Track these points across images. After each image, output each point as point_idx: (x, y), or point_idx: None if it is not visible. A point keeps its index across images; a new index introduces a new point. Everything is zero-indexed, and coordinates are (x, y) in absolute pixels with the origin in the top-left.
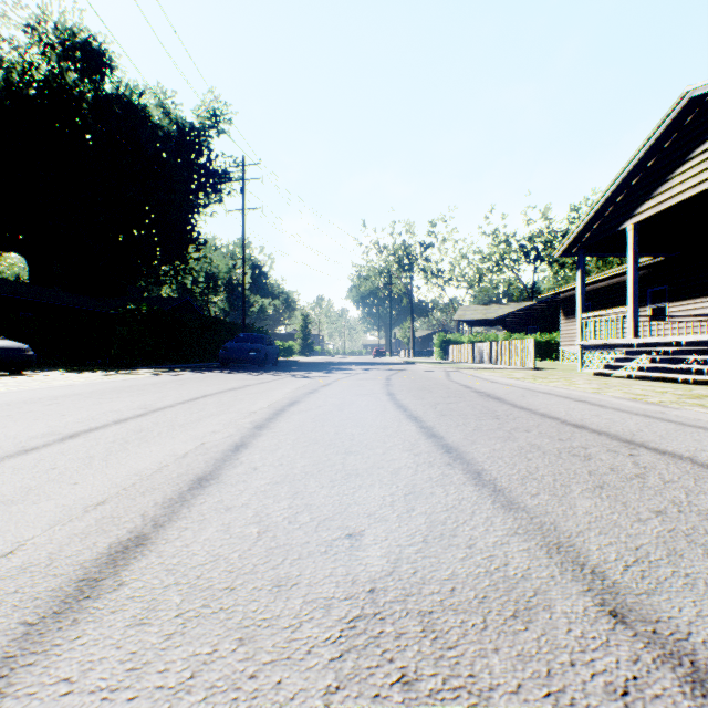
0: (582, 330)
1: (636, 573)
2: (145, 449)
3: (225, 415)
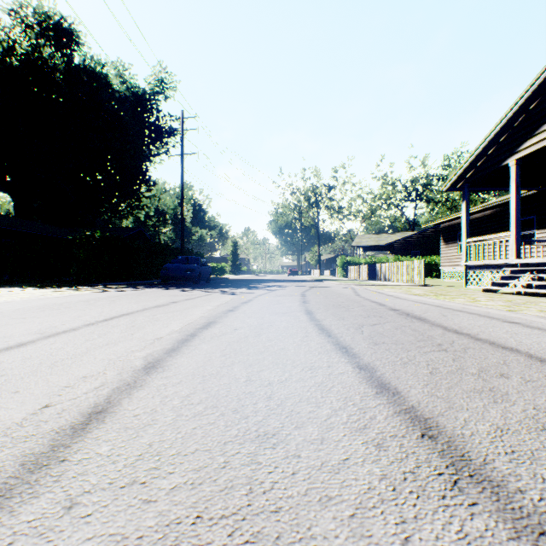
0: (466, 252)
1: None
2: None
3: (122, 343)
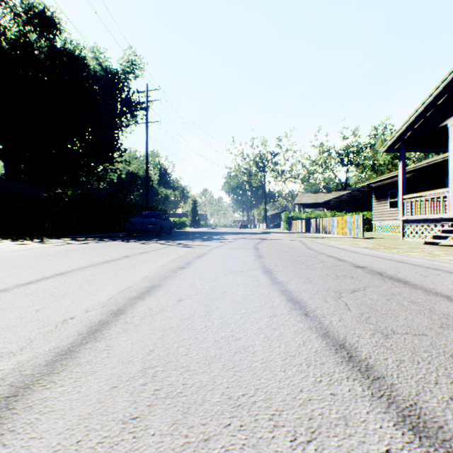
0: (403, 208)
1: None
2: None
3: (1, 334)
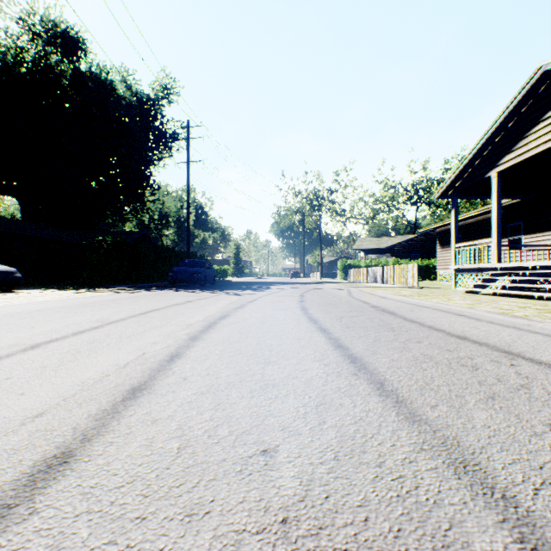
0: (455, 256)
1: (547, 499)
2: (92, 359)
3: (166, 327)
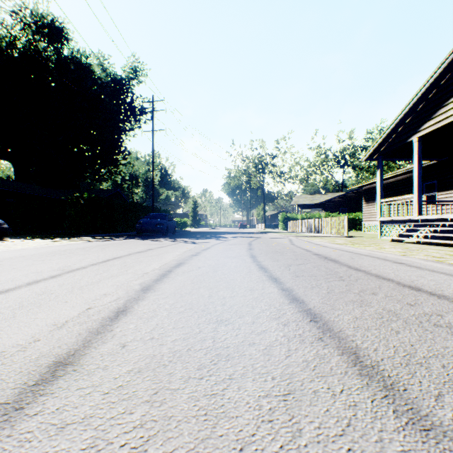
0: (381, 210)
1: None
2: (30, 317)
3: (122, 276)
